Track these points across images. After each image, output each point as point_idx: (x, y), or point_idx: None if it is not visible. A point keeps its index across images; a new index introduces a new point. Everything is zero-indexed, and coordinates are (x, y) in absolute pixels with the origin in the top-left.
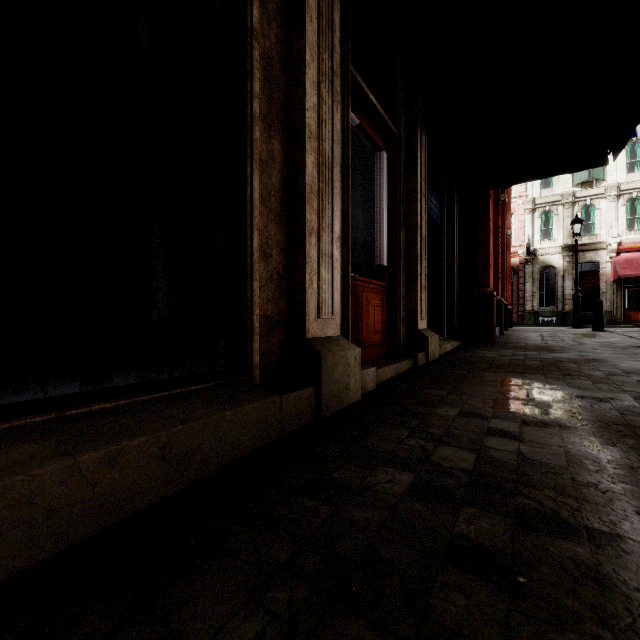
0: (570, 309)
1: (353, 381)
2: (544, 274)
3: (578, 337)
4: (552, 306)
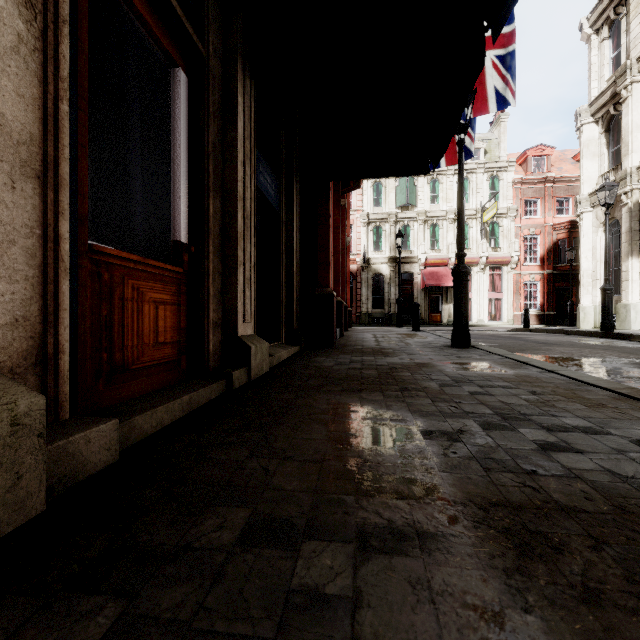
0: (394, 311)
1: (2, 483)
2: (376, 281)
3: (404, 337)
4: (381, 308)
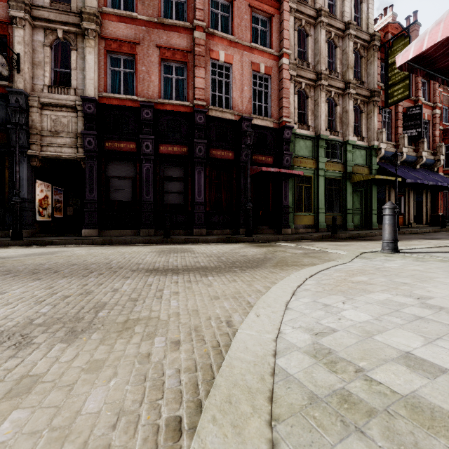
0: None
1: None
2: None
3: None
4: None
